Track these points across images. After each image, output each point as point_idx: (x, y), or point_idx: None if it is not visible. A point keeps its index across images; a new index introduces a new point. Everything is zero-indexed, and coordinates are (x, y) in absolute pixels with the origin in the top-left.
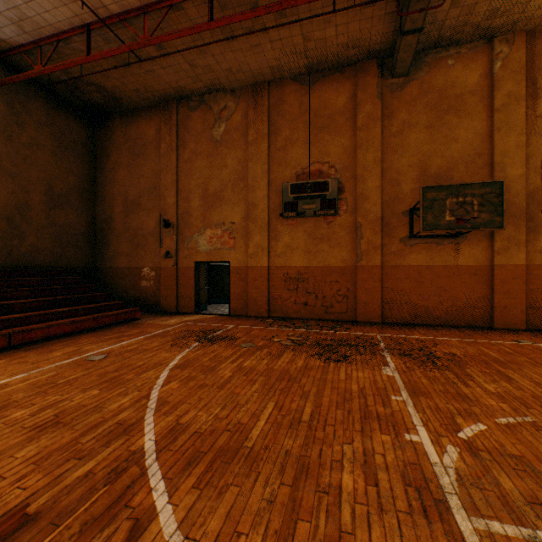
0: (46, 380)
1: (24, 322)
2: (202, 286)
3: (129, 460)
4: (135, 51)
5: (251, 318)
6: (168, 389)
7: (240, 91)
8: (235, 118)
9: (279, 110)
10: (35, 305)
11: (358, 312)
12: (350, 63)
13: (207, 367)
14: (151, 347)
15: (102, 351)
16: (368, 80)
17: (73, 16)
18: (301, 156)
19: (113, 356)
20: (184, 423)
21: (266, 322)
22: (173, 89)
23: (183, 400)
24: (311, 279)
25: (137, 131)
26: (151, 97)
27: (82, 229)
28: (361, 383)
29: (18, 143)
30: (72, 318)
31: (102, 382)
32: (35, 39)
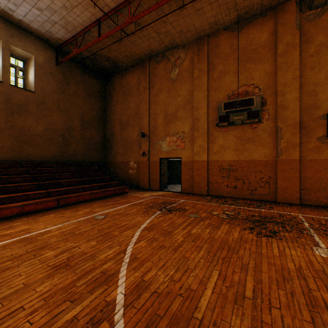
0: (69, 230)
1: (67, 192)
2: (164, 173)
3: (103, 311)
4: (124, 30)
5: (195, 195)
6: (138, 247)
7: (188, 45)
8: (184, 64)
9: (215, 53)
10: (73, 183)
11: (278, 195)
12: (271, 7)
13: (165, 231)
14: (131, 212)
15: (103, 212)
16: (287, 17)
17: (91, 16)
18: (231, 82)
19: (109, 216)
20: (146, 281)
21: (206, 198)
22: (146, 51)
23: (147, 258)
24: (239, 169)
25: (127, 81)
26: (134, 59)
27: (98, 140)
28: (296, 261)
29: (67, 94)
30: (91, 190)
31: (99, 235)
32: (73, 35)
